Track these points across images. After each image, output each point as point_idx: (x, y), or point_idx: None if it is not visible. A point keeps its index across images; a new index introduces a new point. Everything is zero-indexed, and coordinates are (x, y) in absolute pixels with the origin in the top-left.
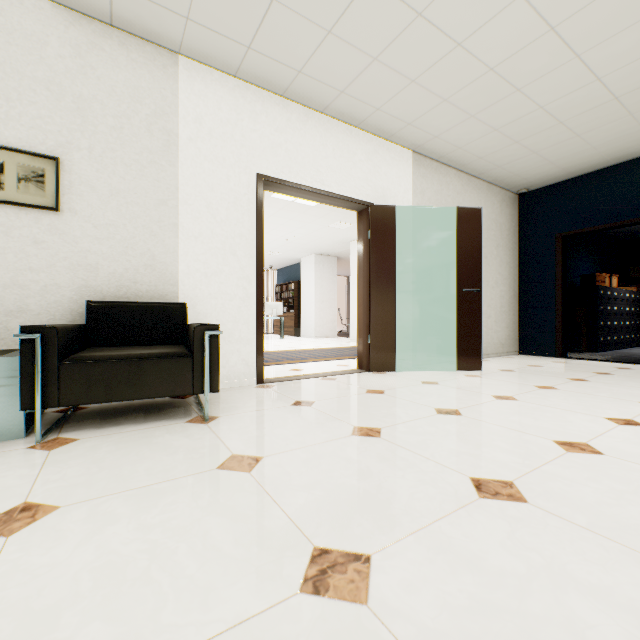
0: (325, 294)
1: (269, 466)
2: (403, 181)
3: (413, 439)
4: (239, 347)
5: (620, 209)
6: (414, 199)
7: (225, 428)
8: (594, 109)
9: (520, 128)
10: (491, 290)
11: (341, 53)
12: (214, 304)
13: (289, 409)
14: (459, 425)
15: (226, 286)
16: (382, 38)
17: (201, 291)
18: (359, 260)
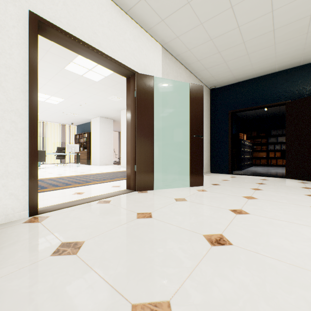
0: (106, 140)
1: None
2: (157, 64)
3: None
4: (5, 182)
5: (258, 100)
6: (163, 77)
7: None
8: (261, 36)
9: (224, 41)
10: None
11: None
12: None
13: (44, 267)
14: (246, 267)
15: None
16: None
17: None
18: (128, 112)
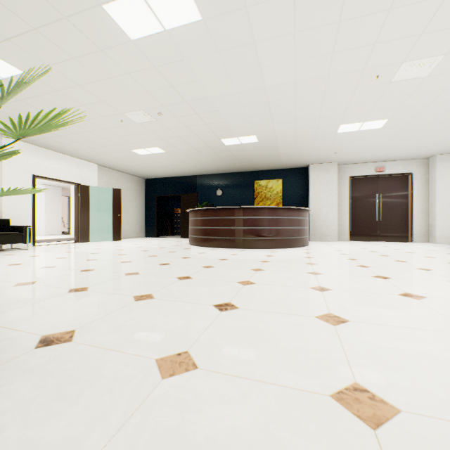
0: (53, 209)
1: (54, 250)
2: (94, 175)
3: (87, 248)
4: None
5: (170, 191)
6: (99, 181)
7: (36, 250)
8: (151, 167)
9: (133, 167)
10: (133, 214)
11: (68, 147)
12: (16, 219)
13: (52, 248)
14: (99, 246)
15: (21, 213)
16: (82, 148)
17: (11, 214)
18: (75, 203)
